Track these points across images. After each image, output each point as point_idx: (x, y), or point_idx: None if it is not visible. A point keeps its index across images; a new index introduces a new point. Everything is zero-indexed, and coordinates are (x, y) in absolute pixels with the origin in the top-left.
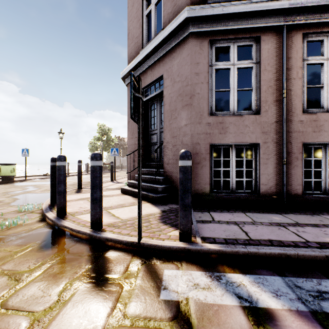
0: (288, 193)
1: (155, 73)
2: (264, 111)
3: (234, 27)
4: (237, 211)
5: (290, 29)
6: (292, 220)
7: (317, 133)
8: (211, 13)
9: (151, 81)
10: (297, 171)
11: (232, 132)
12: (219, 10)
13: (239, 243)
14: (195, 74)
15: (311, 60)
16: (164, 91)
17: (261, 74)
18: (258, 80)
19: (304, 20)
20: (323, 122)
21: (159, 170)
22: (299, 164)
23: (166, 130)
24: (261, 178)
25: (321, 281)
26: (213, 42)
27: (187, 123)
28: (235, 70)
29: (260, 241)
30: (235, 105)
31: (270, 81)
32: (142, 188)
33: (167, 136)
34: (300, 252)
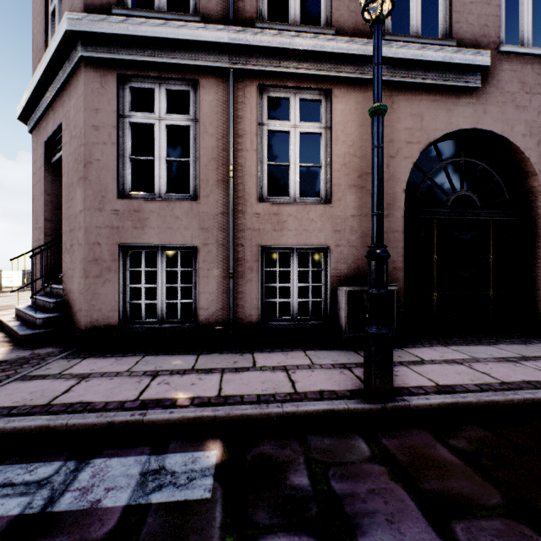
0: (239, 321)
1: (56, 118)
2: (204, 196)
3: (155, 59)
4: (142, 353)
5: (242, 75)
6: (193, 365)
7: (279, 232)
8: (108, 30)
9: (53, 132)
10: (252, 288)
11: (155, 226)
12: (122, 27)
13: (7, 414)
14: (93, 127)
15: (274, 126)
16: (63, 151)
17: (200, 138)
18: (198, 148)
19: (257, 66)
20: (287, 217)
21: (59, 287)
22: (255, 278)
23: (65, 219)
24: (200, 299)
25: (41, 467)
26: (127, 79)
27: (82, 209)
28: (162, 128)
29: (55, 406)
30: (163, 183)
31: (213, 151)
32: (25, 319)
33: (66, 230)
34: (73, 420)
